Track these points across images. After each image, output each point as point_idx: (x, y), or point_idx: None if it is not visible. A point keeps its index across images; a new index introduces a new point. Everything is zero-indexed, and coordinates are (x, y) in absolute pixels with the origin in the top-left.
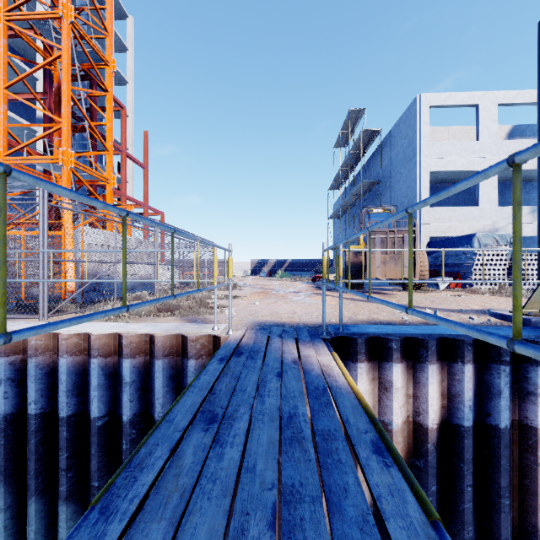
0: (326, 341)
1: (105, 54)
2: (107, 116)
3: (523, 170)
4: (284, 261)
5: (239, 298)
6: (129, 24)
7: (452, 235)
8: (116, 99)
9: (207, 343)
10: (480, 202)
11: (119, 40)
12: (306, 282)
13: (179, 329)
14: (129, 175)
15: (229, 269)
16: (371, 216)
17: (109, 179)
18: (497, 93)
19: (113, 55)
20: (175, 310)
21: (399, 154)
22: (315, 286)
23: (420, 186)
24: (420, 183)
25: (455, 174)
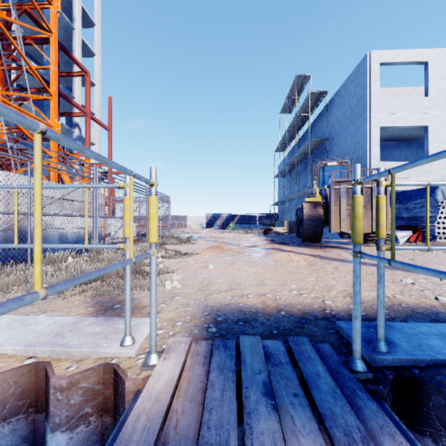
0: (375, 396)
1: (72, 26)
2: (51, 58)
3: None
4: (235, 216)
5: (190, 255)
6: (96, 2)
7: (402, 189)
8: (79, 64)
9: (100, 386)
10: None
11: (86, 15)
12: (258, 234)
13: (55, 341)
14: (96, 137)
15: (149, 223)
16: (324, 170)
17: (52, 126)
18: (445, 50)
19: (80, 27)
20: (96, 279)
21: (346, 113)
22: (268, 239)
23: (370, 141)
24: (370, 138)
25: (401, 131)
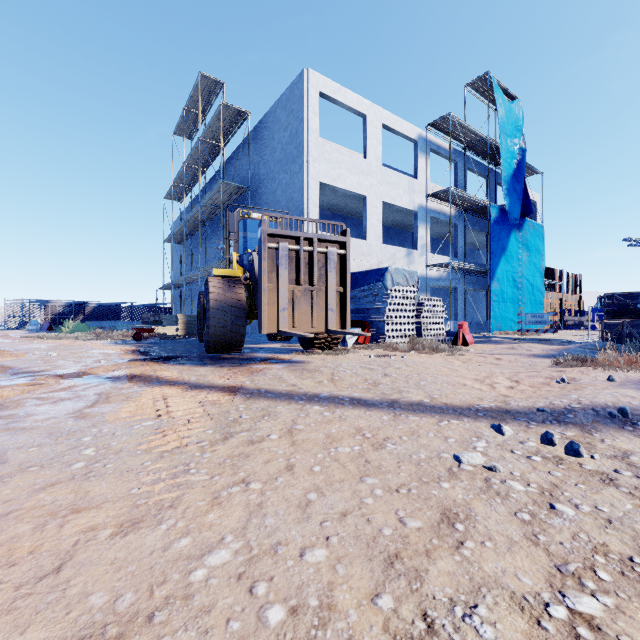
0: None
1: None
2: None
3: (400, 208)
4: (84, 305)
5: None
6: None
7: None
8: None
9: None
10: (368, 236)
11: None
12: (121, 340)
13: None
14: None
15: None
16: (246, 227)
17: None
18: (382, 110)
19: None
20: None
21: (276, 153)
22: (140, 349)
23: (308, 198)
24: (308, 195)
25: (338, 198)
